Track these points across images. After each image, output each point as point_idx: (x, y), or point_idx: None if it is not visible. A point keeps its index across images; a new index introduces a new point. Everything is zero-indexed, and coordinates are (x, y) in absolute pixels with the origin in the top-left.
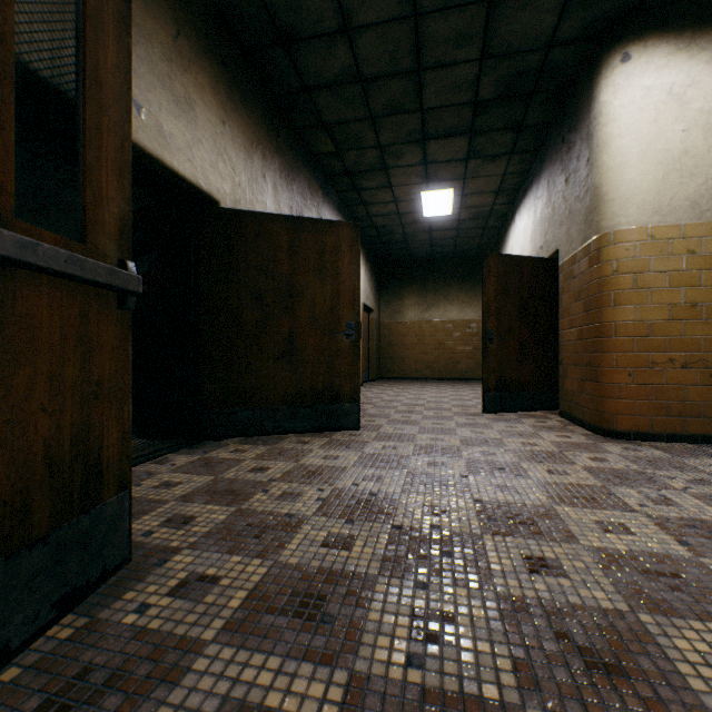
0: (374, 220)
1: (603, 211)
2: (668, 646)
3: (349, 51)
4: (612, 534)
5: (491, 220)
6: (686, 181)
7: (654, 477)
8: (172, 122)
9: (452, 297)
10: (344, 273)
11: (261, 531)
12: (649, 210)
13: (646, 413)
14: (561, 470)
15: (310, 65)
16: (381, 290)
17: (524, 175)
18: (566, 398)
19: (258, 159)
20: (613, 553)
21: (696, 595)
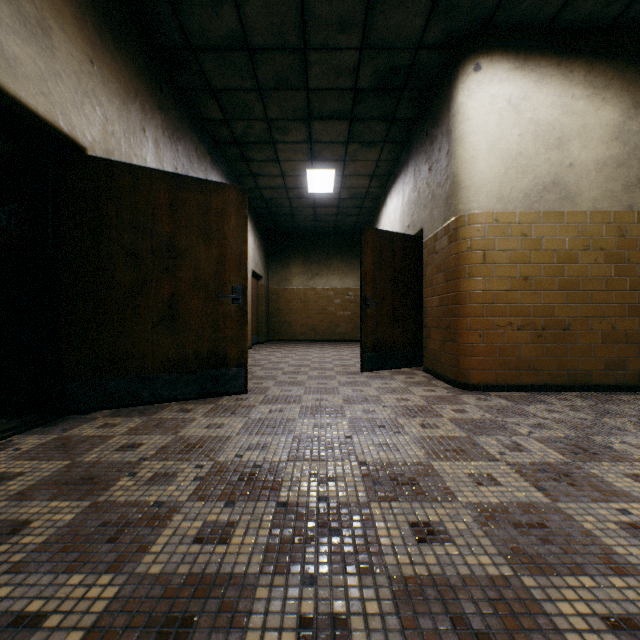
0: (263, 192)
1: (460, 196)
2: (554, 614)
3: (236, 15)
4: (483, 487)
5: (366, 201)
6: (521, 177)
7: (505, 425)
8: (18, 44)
9: (333, 268)
10: (230, 236)
11: (119, 531)
12: (494, 198)
13: (493, 368)
14: (432, 423)
15: (195, 22)
16: (269, 259)
17: (394, 163)
18: (430, 357)
19: (137, 111)
20: (488, 508)
21: (563, 545)
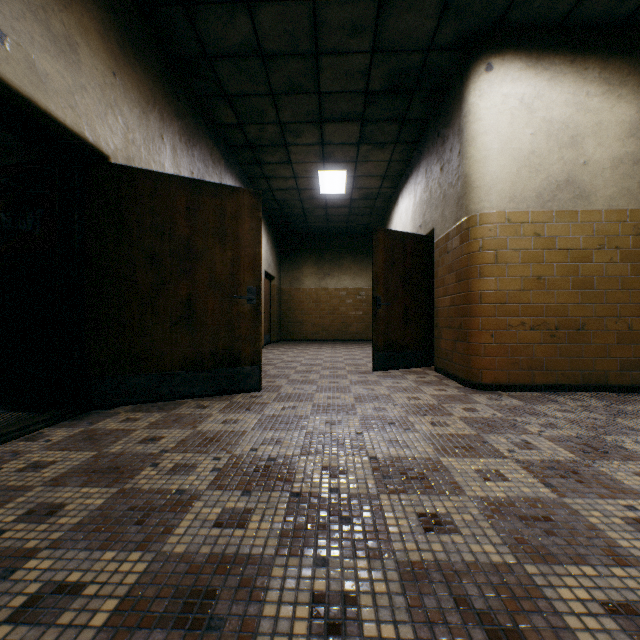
0: (275, 194)
1: (472, 197)
2: (554, 598)
3: (250, 24)
4: (491, 482)
5: (378, 201)
6: (534, 176)
7: (515, 424)
8: (49, 61)
9: (345, 268)
10: (245, 238)
11: (146, 514)
12: (506, 198)
13: (505, 367)
14: (442, 421)
15: (211, 31)
16: (282, 260)
17: (406, 163)
18: (441, 356)
19: (155, 119)
20: (494, 501)
21: (567, 537)
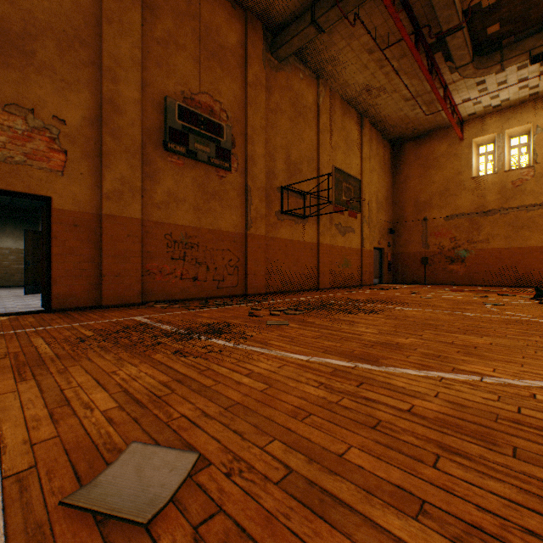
0: None
1: None
2: None
3: None
4: None
5: None
6: None
7: None
8: None
9: (9, 233)
10: None
11: None
12: None
13: None
14: None
15: None
16: None
17: None
18: None
19: None
20: None
21: None
